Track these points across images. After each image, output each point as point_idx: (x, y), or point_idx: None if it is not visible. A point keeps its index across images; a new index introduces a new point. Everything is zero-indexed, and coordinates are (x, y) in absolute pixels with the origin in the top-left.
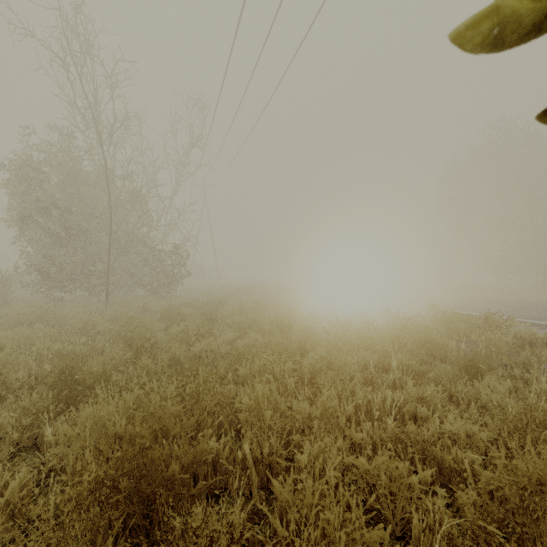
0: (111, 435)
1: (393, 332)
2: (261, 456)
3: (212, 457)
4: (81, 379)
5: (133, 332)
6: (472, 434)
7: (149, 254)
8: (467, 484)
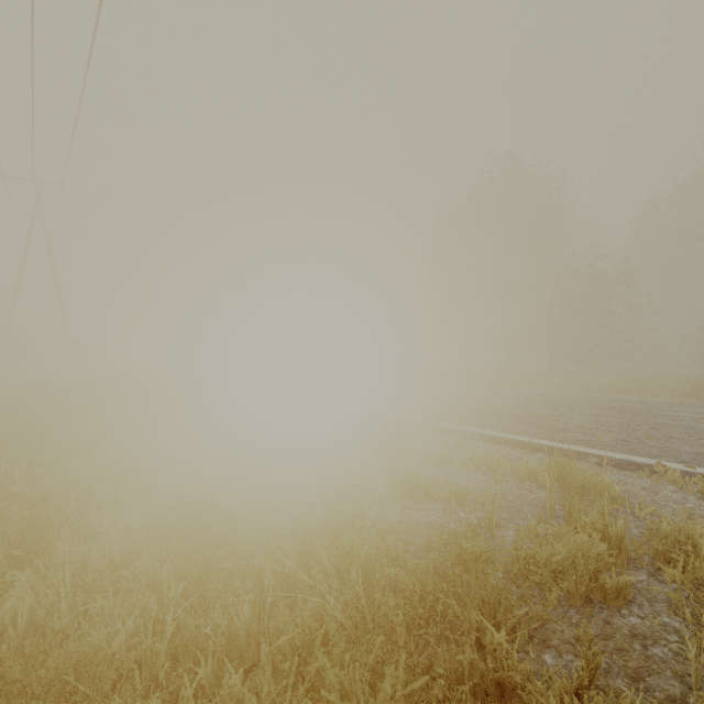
0: None
1: None
2: None
3: None
4: None
5: None
6: None
7: None
8: None
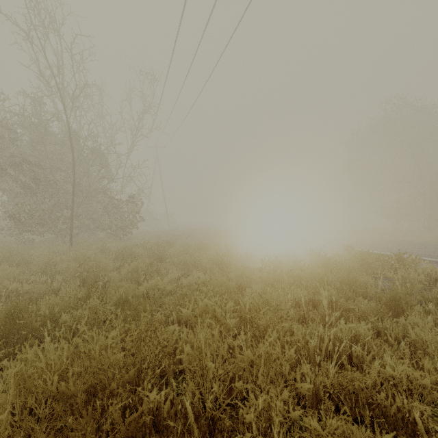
0: (44, 391)
1: (318, 270)
2: (204, 410)
3: (152, 411)
4: (28, 321)
5: (88, 272)
6: (413, 379)
7: (108, 202)
8: (415, 435)
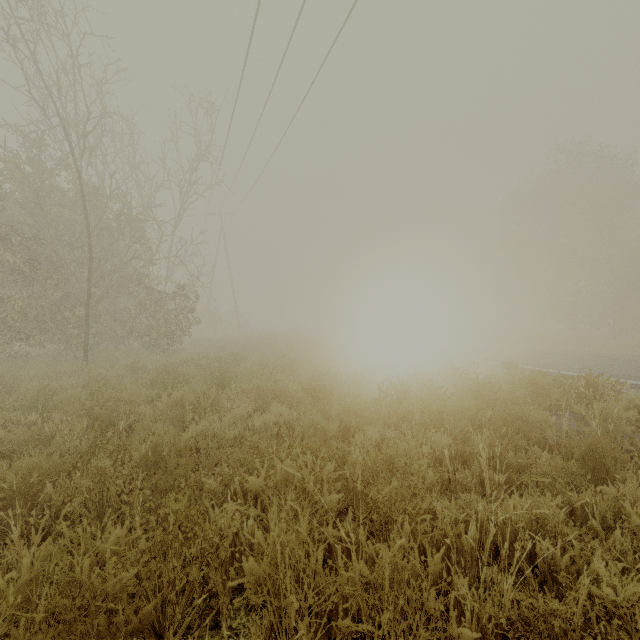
0: None
1: (468, 402)
2: None
3: None
4: None
5: (104, 407)
6: None
7: (146, 296)
8: None
